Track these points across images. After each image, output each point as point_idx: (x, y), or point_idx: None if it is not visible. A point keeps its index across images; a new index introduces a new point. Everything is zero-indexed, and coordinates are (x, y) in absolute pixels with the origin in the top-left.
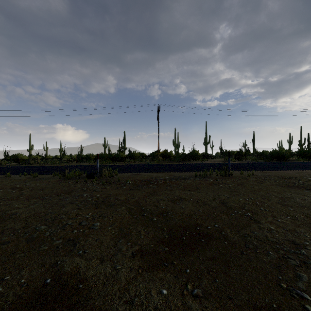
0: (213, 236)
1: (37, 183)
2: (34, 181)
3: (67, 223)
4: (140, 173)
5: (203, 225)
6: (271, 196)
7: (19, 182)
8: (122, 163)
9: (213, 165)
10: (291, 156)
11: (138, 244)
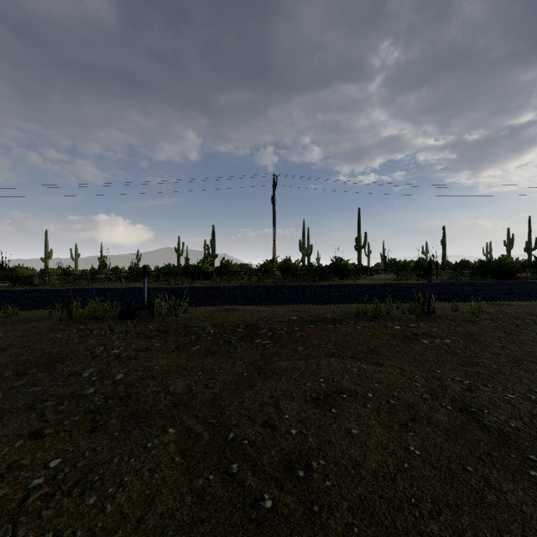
0: None
1: (1, 333)
2: None
3: None
4: (237, 307)
5: None
6: None
7: None
8: (206, 283)
9: (382, 289)
10: (523, 271)
11: None
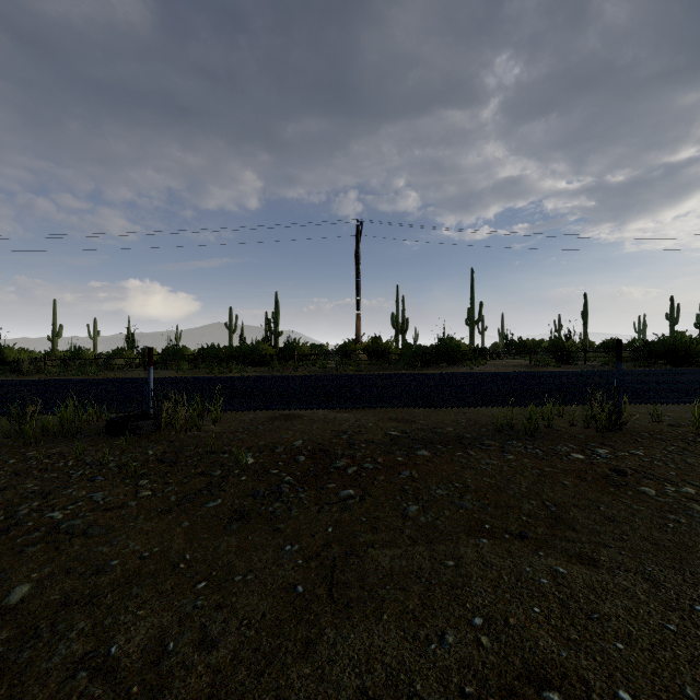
0: None
1: None
2: None
3: None
4: (301, 412)
5: None
6: None
7: None
8: (263, 371)
9: (516, 381)
10: None
11: None
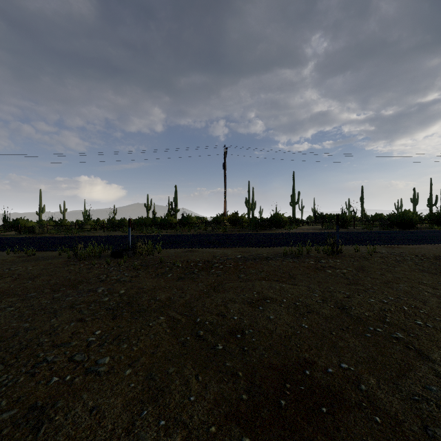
0: (343, 397)
1: (30, 266)
2: (27, 263)
3: (46, 357)
4: (197, 249)
5: (317, 365)
6: (422, 293)
7: (2, 264)
8: (171, 232)
9: (308, 236)
10: (421, 222)
11: (182, 423)
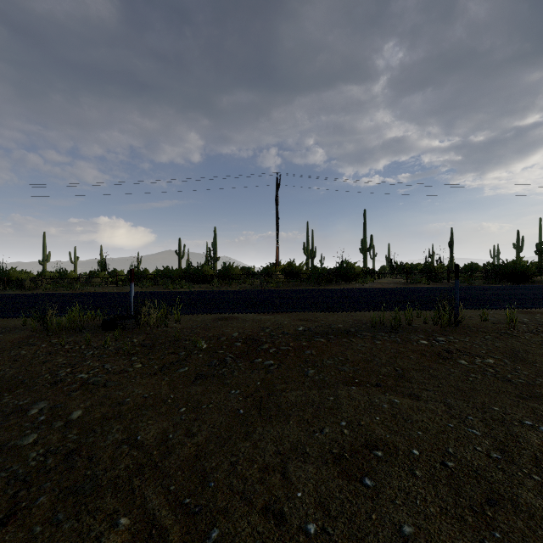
0: None
1: None
2: None
3: None
4: (236, 315)
5: None
6: None
7: None
8: (206, 287)
9: (393, 294)
10: (539, 274)
11: None
